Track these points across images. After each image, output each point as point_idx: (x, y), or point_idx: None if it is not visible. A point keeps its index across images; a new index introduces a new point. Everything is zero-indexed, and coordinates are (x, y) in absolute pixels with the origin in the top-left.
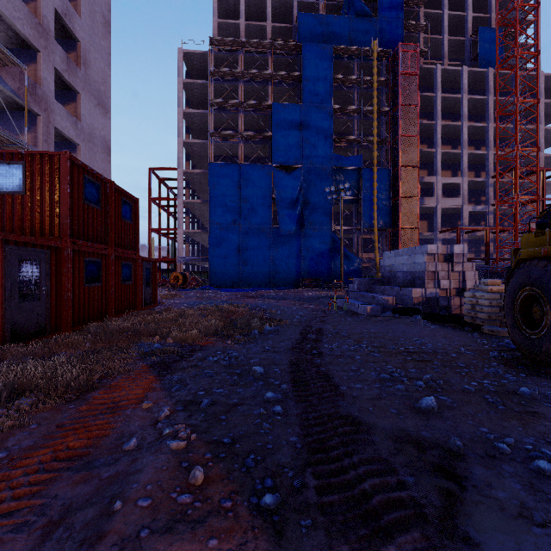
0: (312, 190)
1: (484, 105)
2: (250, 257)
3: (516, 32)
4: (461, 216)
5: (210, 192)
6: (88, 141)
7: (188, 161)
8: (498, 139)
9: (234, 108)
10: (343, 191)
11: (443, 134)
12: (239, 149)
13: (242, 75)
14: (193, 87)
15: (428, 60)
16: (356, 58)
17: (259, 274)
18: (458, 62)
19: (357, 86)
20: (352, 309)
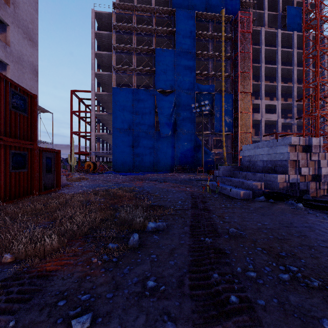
0: (181, 107)
1: (290, 55)
2: (140, 152)
3: (318, 2)
4: (276, 126)
5: (113, 107)
6: (17, 63)
7: (98, 87)
8: (298, 78)
9: (130, 51)
10: (204, 106)
11: (265, 73)
12: (133, 79)
13: (135, 29)
14: (101, 36)
15: (255, 26)
16: (210, 21)
17: (146, 163)
18: (273, 28)
19: (211, 39)
20: (223, 192)
